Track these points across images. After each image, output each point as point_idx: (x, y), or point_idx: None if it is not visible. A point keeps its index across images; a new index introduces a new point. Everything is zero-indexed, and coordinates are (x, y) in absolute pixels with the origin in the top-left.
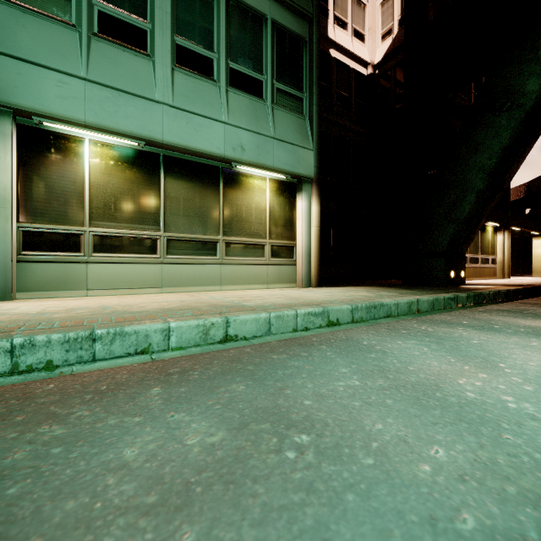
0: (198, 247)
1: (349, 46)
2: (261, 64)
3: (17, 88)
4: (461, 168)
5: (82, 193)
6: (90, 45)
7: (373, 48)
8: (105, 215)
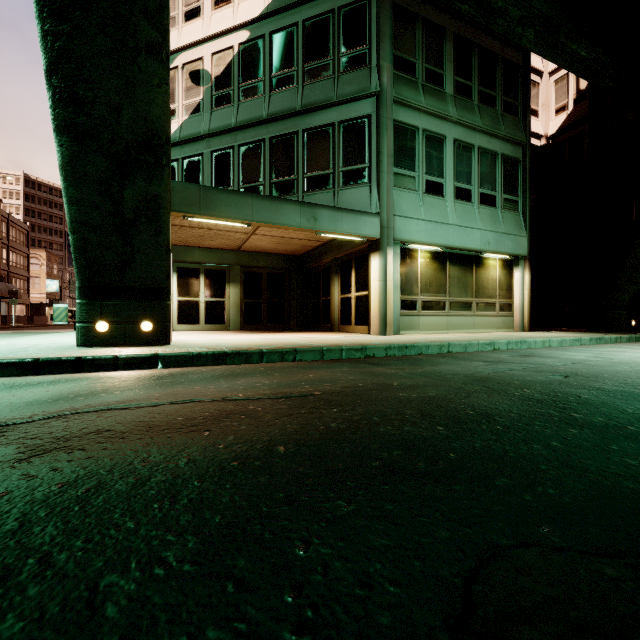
0: (463, 306)
1: None
2: (495, 185)
3: (403, 231)
4: None
5: (417, 279)
6: (423, 200)
7: (546, 121)
8: (425, 289)
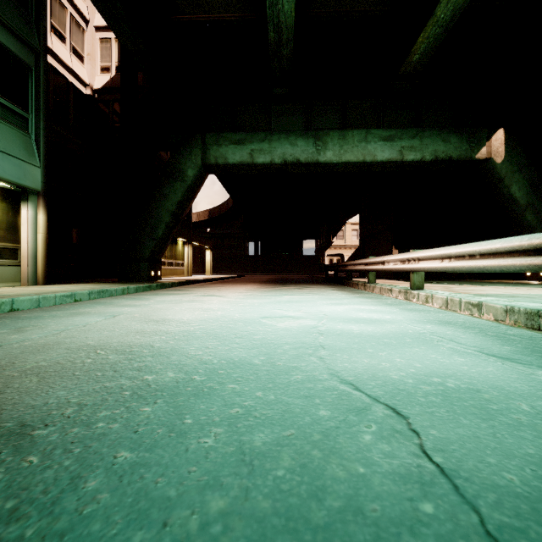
0: None
1: (68, 60)
2: None
3: None
4: (158, 206)
5: None
6: None
7: (92, 73)
8: None
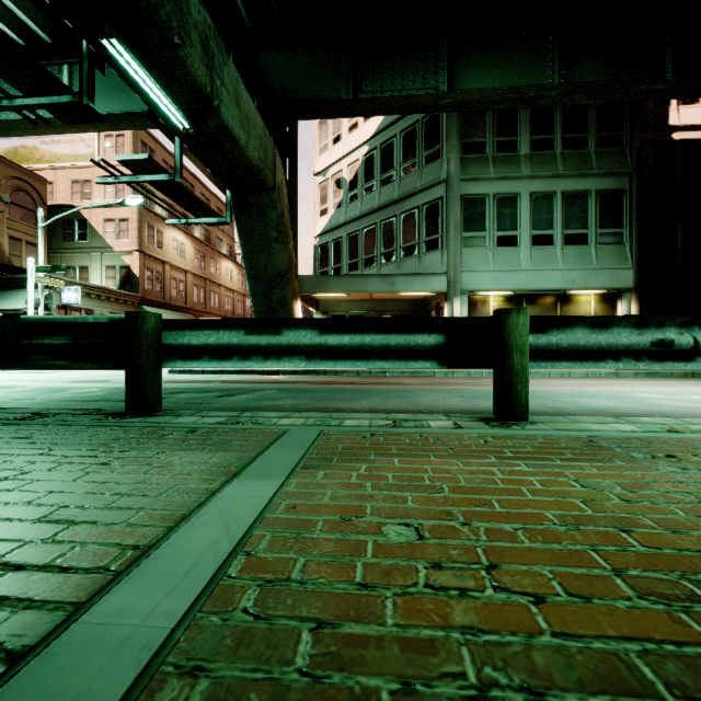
0: None
1: (700, 119)
2: (587, 223)
3: (470, 283)
4: None
5: None
6: (493, 253)
7: None
8: None
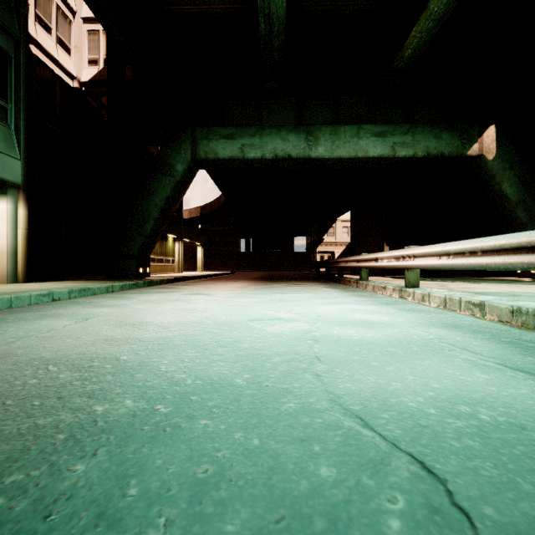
0: None
1: (54, 52)
2: None
3: None
4: (146, 202)
5: None
6: None
7: (80, 66)
8: None
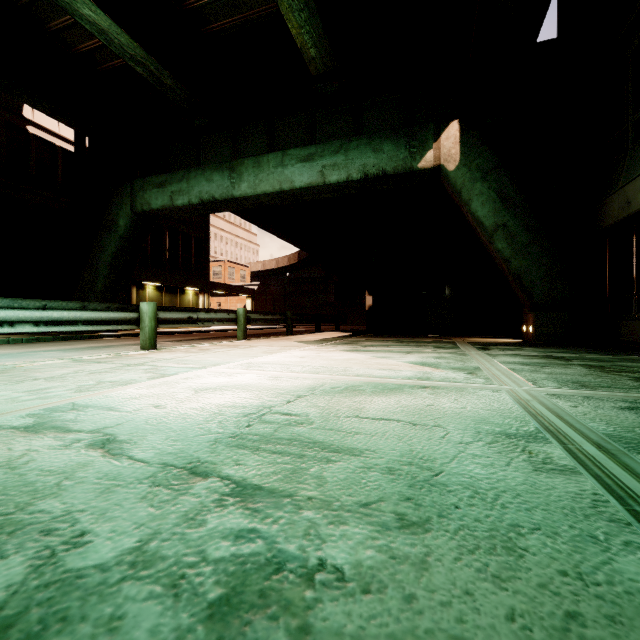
0: None
1: (54, 127)
2: None
3: None
4: (98, 259)
5: None
6: None
7: None
8: None
